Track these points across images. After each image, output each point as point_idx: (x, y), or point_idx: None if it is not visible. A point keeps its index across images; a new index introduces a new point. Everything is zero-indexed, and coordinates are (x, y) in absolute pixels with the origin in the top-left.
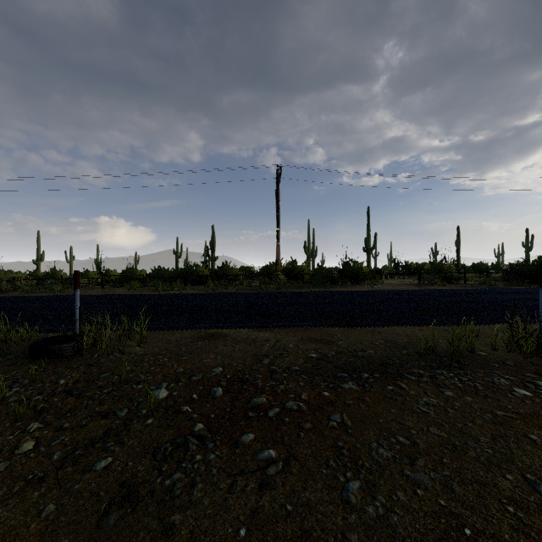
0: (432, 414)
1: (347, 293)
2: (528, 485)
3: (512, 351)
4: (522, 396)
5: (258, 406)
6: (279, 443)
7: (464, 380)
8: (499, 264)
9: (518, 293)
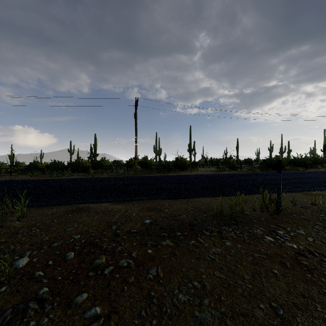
0: (217, 260)
1: (176, 176)
2: (273, 312)
3: (264, 211)
4: (269, 241)
5: (98, 266)
6: (106, 299)
7: (237, 233)
8: (257, 159)
9: (266, 175)
